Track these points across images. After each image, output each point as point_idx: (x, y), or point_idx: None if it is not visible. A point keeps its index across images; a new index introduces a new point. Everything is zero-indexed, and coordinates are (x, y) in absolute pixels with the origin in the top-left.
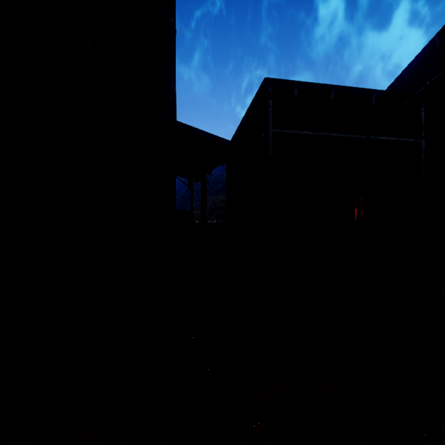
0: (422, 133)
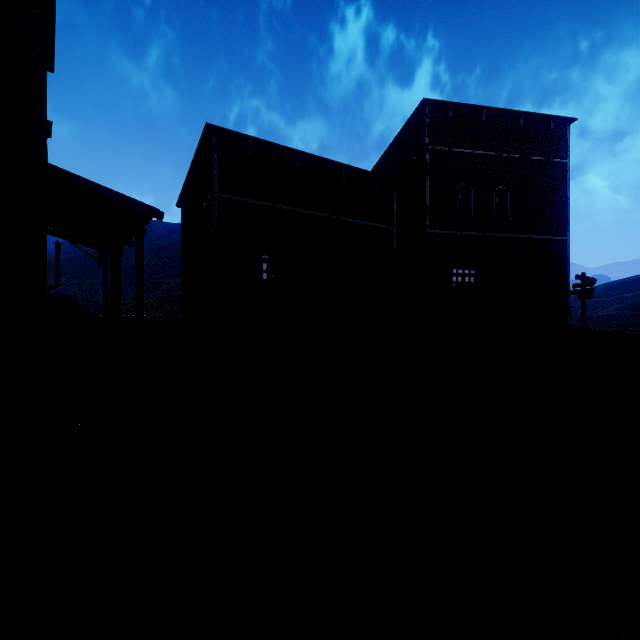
0: (394, 220)
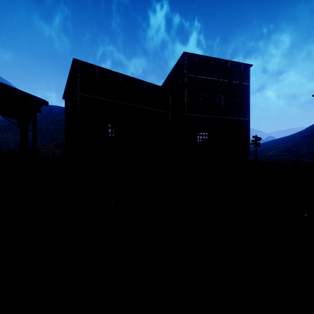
0: (170, 108)
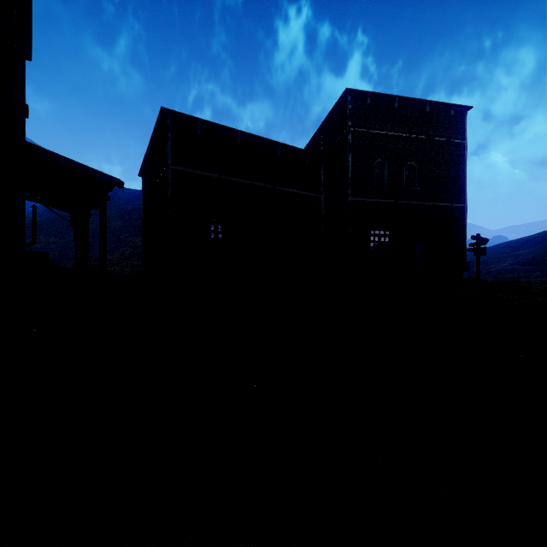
0: (322, 189)
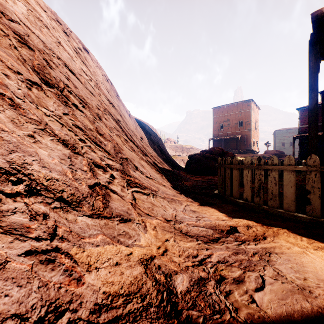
0: None
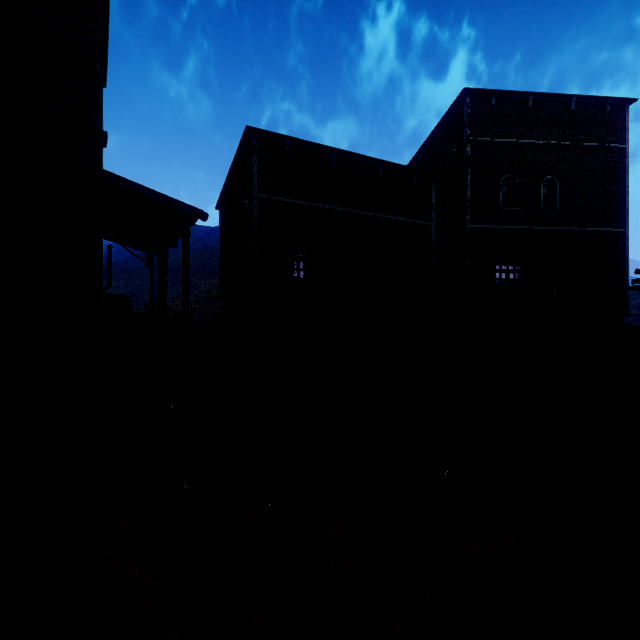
0: (433, 215)
